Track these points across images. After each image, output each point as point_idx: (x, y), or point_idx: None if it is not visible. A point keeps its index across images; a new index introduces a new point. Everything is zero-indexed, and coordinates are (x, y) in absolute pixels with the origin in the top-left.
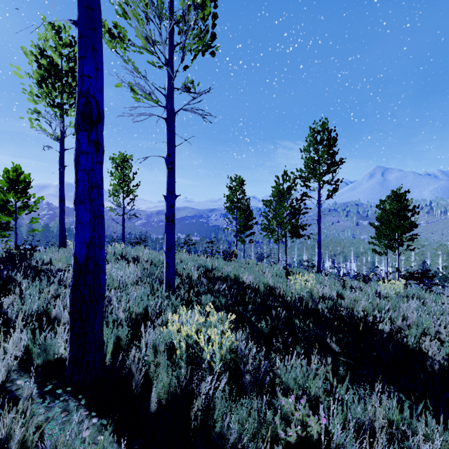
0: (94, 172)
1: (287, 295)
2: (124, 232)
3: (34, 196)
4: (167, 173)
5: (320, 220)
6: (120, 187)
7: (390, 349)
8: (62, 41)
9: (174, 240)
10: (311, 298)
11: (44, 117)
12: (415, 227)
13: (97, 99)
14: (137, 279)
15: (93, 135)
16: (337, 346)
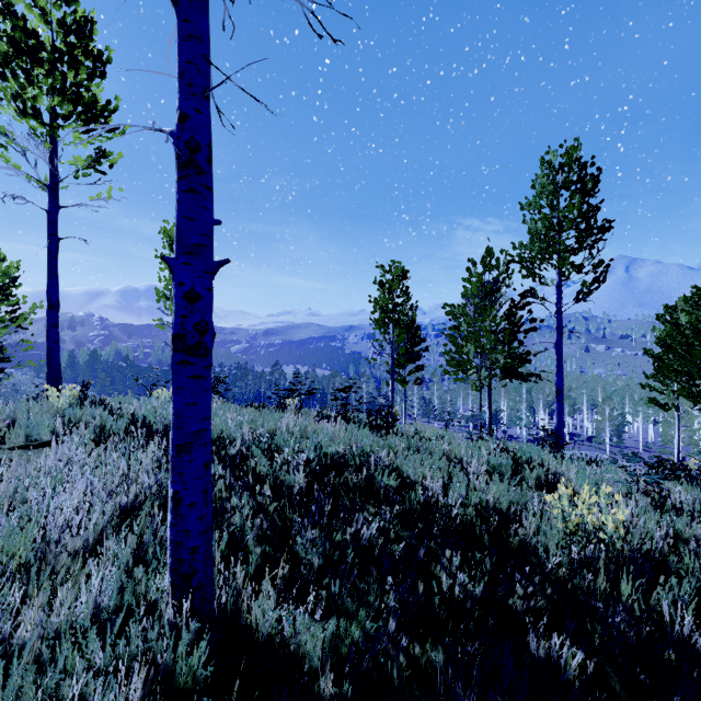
0: None
1: (544, 545)
2: None
3: (26, 301)
4: (178, 184)
5: (561, 344)
6: None
7: None
8: None
9: (204, 415)
10: (611, 559)
11: (10, 138)
12: None
13: None
14: (136, 507)
15: None
16: None
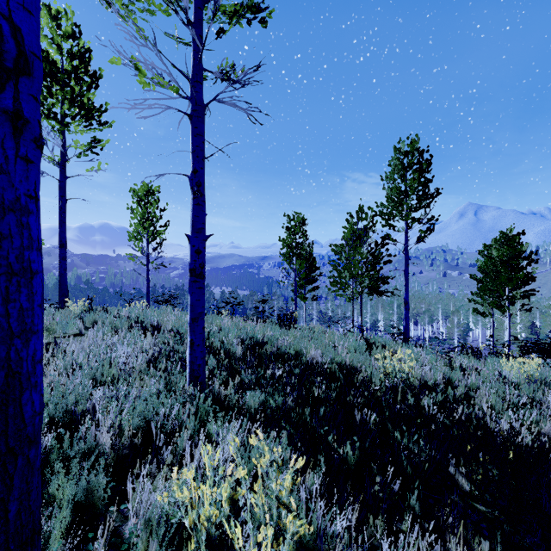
0: (9, 177)
1: (374, 382)
2: (149, 287)
3: None
4: (192, 200)
5: (408, 271)
6: (143, 228)
7: (548, 481)
8: (61, 29)
9: (203, 305)
10: (408, 387)
11: None
12: (532, 280)
13: (17, 25)
14: (152, 360)
15: (6, 99)
16: (469, 483)
